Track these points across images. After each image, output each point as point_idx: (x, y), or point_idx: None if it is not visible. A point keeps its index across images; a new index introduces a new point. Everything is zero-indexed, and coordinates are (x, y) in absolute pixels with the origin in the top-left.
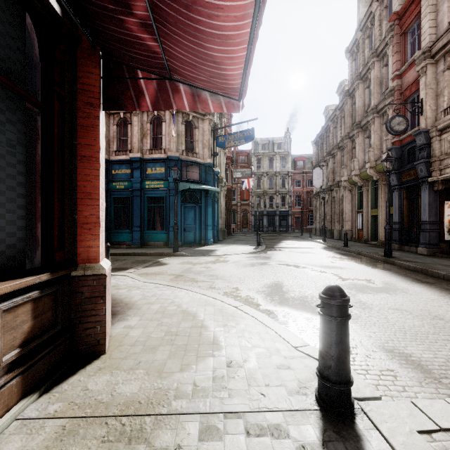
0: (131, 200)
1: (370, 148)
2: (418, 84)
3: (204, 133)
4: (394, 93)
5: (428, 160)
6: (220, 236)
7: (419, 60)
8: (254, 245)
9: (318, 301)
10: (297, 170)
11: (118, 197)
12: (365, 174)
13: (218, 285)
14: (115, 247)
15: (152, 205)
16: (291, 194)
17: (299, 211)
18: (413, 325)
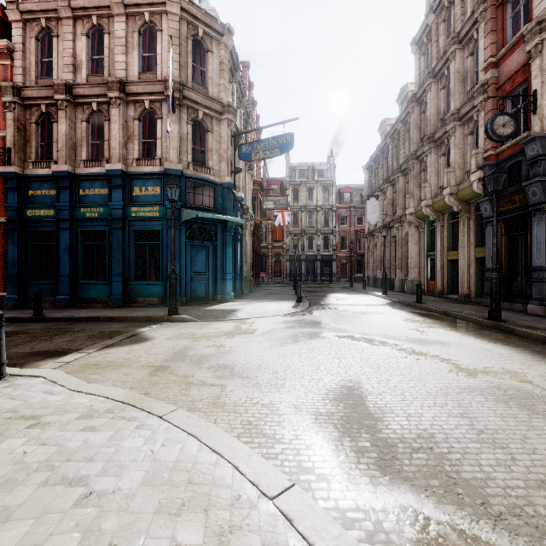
0: (109, 234)
1: (450, 168)
2: (527, 71)
3: (220, 139)
4: (487, 88)
5: (545, 178)
6: (245, 288)
7: (531, 35)
8: (292, 300)
9: (472, 458)
10: (343, 204)
11: (89, 230)
12: (441, 203)
13: (232, 397)
14: (84, 307)
15: (142, 243)
16: (336, 234)
17: (346, 256)
18: None
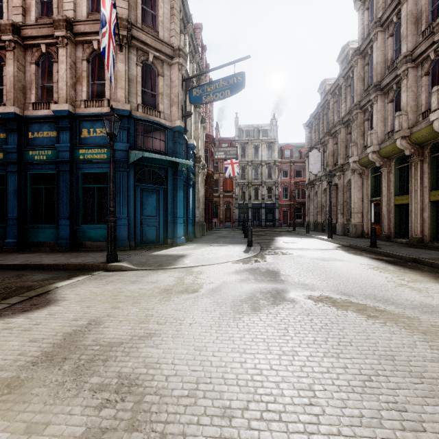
0: (58, 177)
1: (402, 111)
2: None
3: (171, 84)
4: None
5: None
6: (197, 232)
7: None
8: (243, 244)
9: None
10: (284, 159)
11: (38, 173)
12: (390, 148)
13: None
14: (32, 250)
15: (90, 186)
16: (278, 185)
17: (287, 204)
18: None
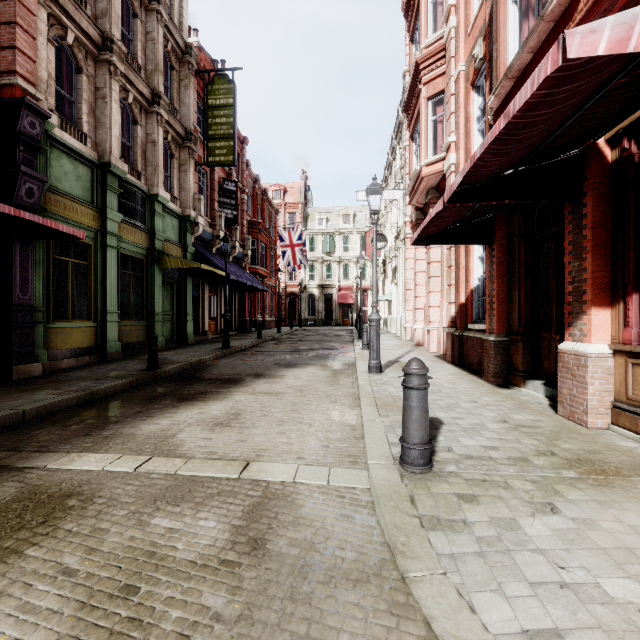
0: None
1: None
2: None
3: None
4: None
5: None
6: None
7: None
8: None
9: None
10: None
11: None
12: None
13: None
14: None
15: None
16: None
17: None
18: (23, 620)
